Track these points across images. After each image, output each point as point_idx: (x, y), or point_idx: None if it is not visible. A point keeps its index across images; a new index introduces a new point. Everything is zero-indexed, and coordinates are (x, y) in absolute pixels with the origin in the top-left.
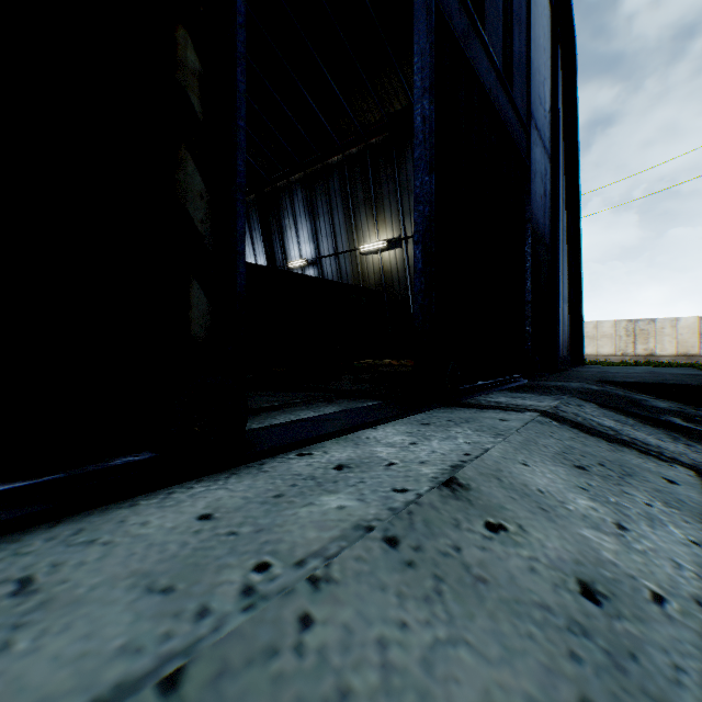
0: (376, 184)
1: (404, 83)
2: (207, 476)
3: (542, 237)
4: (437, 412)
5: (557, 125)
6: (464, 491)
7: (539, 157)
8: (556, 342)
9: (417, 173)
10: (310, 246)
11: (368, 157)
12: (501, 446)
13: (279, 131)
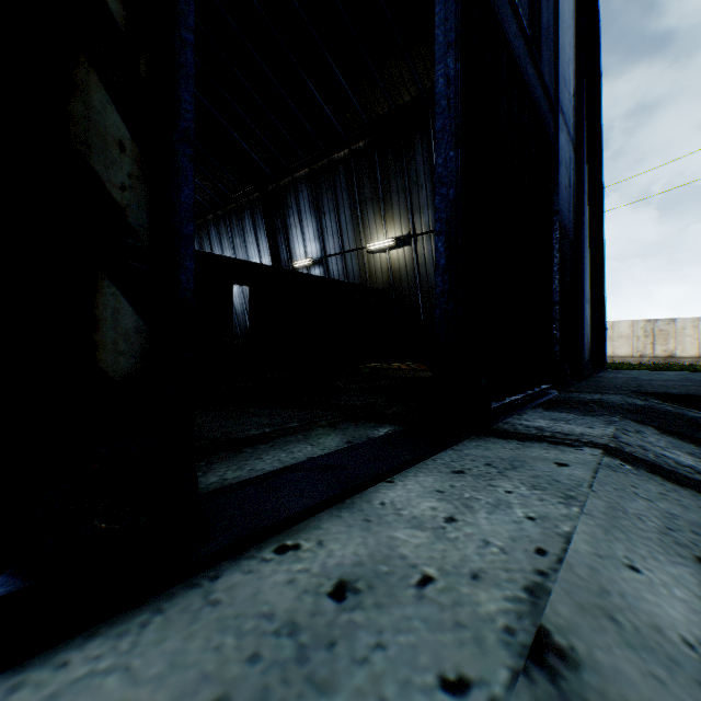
0: (384, 180)
1: (413, 72)
2: (111, 618)
3: (566, 232)
4: (468, 448)
5: (582, 110)
6: (572, 674)
7: (563, 144)
8: (581, 346)
9: (439, 148)
10: (316, 244)
11: (375, 151)
12: (584, 527)
13: (283, 125)
